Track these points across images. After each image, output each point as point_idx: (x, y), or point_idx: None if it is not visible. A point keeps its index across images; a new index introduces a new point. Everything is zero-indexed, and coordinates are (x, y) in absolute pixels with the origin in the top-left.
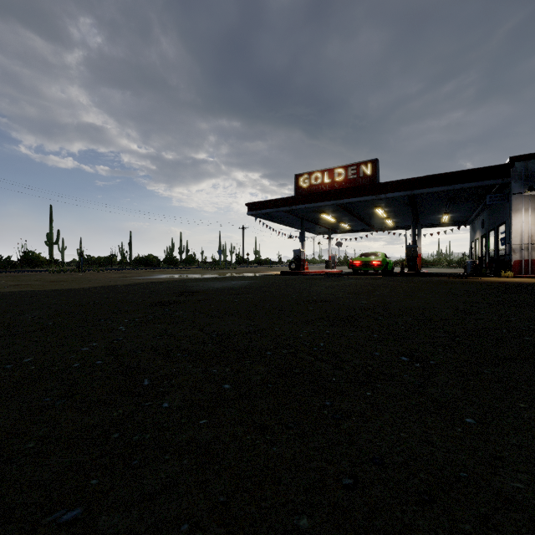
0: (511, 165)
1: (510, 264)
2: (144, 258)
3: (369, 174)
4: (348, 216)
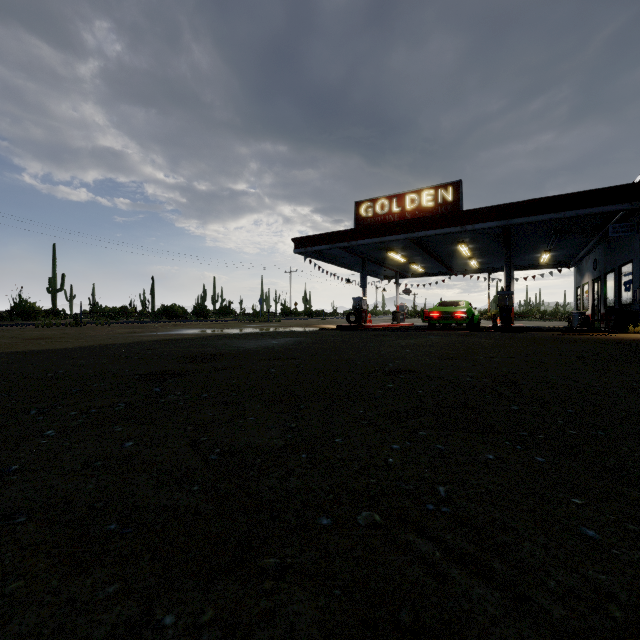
0: None
1: None
2: (167, 309)
3: (450, 200)
4: (421, 254)
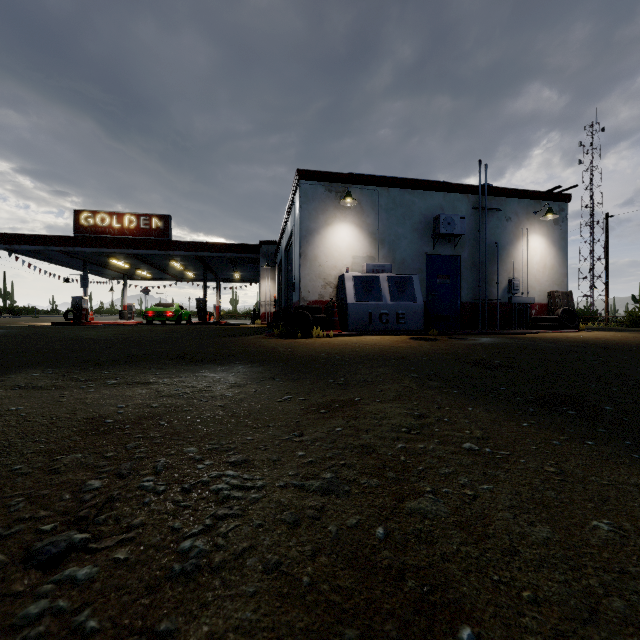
0: (260, 246)
1: (261, 315)
2: None
3: (162, 228)
4: (144, 264)
